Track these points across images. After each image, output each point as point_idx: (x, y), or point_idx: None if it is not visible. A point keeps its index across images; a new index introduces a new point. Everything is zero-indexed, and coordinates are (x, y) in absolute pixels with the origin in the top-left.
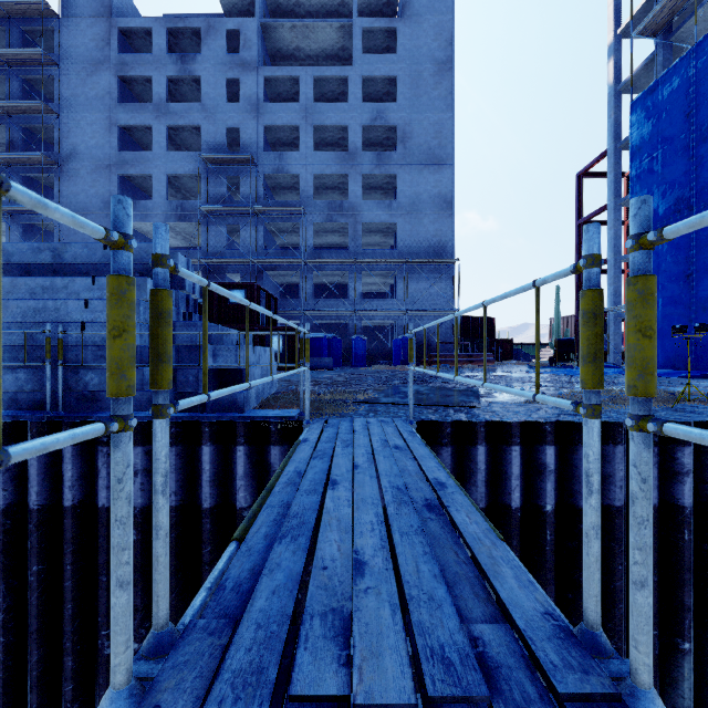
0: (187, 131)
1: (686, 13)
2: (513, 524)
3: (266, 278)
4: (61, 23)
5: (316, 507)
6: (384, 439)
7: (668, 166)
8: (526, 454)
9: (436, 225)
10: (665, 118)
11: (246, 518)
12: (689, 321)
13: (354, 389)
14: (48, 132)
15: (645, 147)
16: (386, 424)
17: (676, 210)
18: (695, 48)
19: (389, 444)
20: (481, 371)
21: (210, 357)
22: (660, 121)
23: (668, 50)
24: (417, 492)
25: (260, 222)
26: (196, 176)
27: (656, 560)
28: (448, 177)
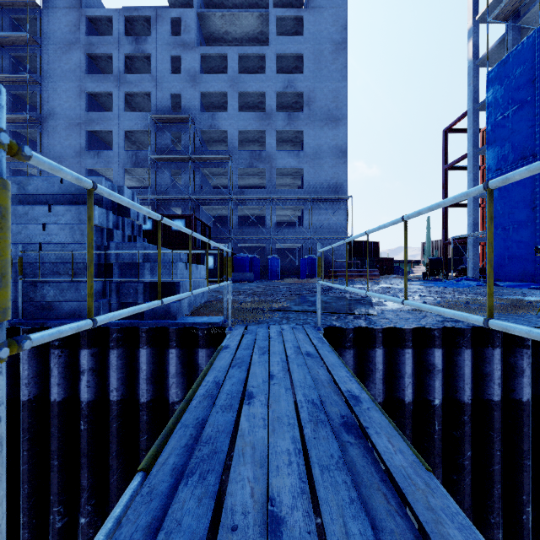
0: (140, 96)
1: (529, 4)
2: (407, 416)
3: (201, 211)
4: (42, 13)
5: (231, 428)
6: (296, 346)
7: (517, 122)
8: (416, 355)
9: (334, 169)
10: (515, 85)
11: (158, 439)
12: (534, 244)
13: (270, 299)
14: (32, 97)
15: (498, 108)
16: (298, 330)
17: (524, 157)
18: (539, 28)
19: (302, 351)
20: (370, 283)
21: (148, 273)
22: (511, 86)
23: (516, 31)
24: (332, 407)
25: (197, 168)
26: (147, 132)
27: (529, 447)
28: (343, 132)
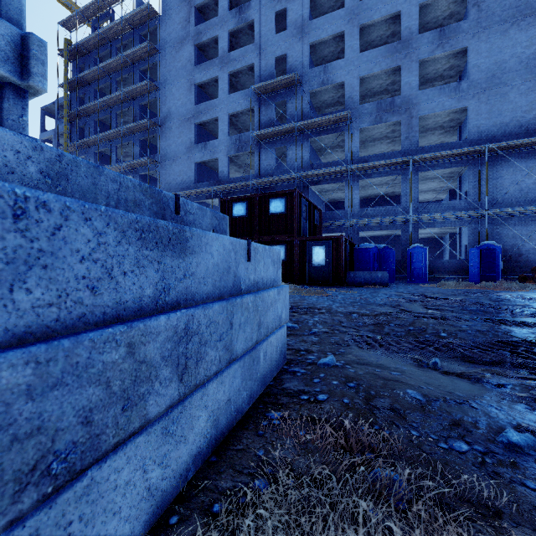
0: (245, 74)
1: None
2: None
3: (311, 194)
4: (161, 20)
5: None
6: None
7: None
8: None
9: (530, 96)
10: None
11: None
12: None
13: None
14: (156, 106)
15: None
16: None
17: None
18: None
19: None
20: None
21: None
22: None
23: None
24: None
25: (305, 139)
26: (251, 112)
27: None
28: None
